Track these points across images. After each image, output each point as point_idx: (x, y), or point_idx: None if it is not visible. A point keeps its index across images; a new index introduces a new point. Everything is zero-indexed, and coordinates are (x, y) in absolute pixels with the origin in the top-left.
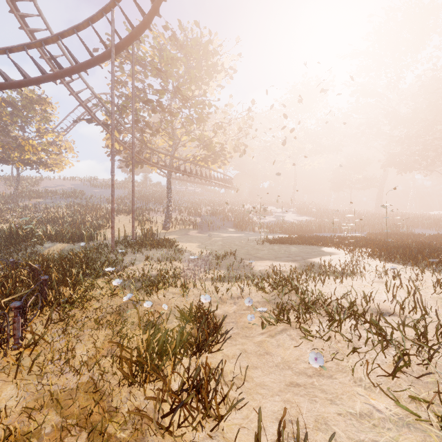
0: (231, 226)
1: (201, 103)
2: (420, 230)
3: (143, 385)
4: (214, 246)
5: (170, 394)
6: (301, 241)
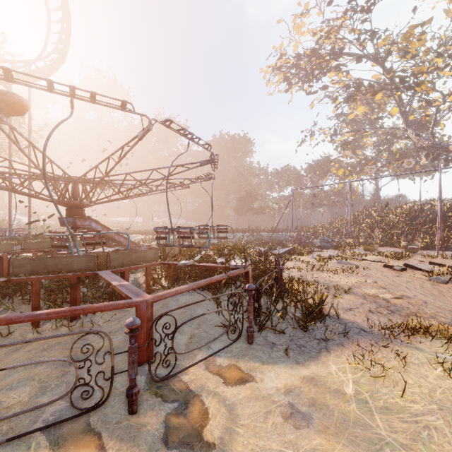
0: None
1: None
2: None
3: None
4: None
5: None
6: None
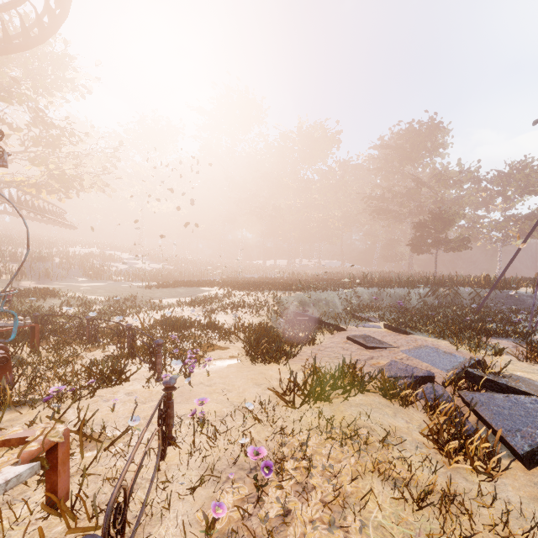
0: (79, 275)
1: (59, 128)
2: (249, 275)
3: (190, 328)
4: (103, 294)
5: (199, 329)
6: (182, 284)
